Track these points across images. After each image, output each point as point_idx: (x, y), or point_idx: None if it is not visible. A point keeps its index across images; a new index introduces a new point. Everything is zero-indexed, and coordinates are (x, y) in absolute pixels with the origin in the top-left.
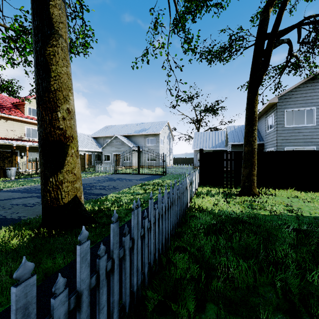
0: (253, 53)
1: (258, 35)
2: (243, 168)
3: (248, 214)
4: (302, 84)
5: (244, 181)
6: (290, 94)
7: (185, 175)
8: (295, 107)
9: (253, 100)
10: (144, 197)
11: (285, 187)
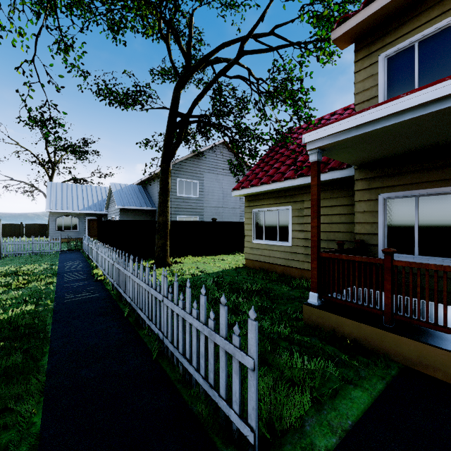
0: (167, 124)
1: (173, 110)
2: (158, 239)
3: (179, 280)
4: (190, 158)
5: (159, 252)
6: (181, 164)
7: (45, 254)
8: (185, 178)
9: (168, 171)
10: (22, 294)
11: (185, 254)
